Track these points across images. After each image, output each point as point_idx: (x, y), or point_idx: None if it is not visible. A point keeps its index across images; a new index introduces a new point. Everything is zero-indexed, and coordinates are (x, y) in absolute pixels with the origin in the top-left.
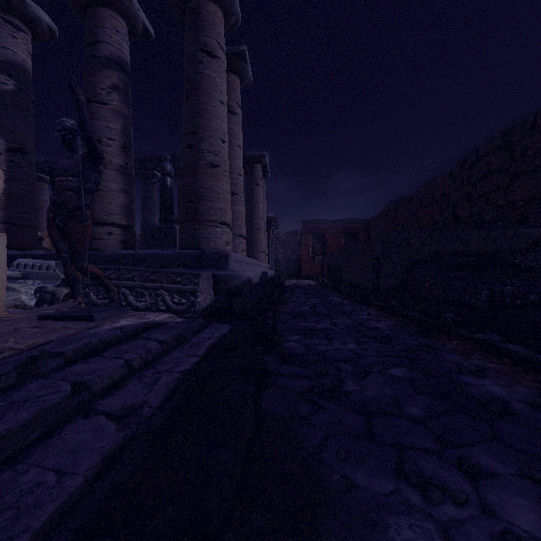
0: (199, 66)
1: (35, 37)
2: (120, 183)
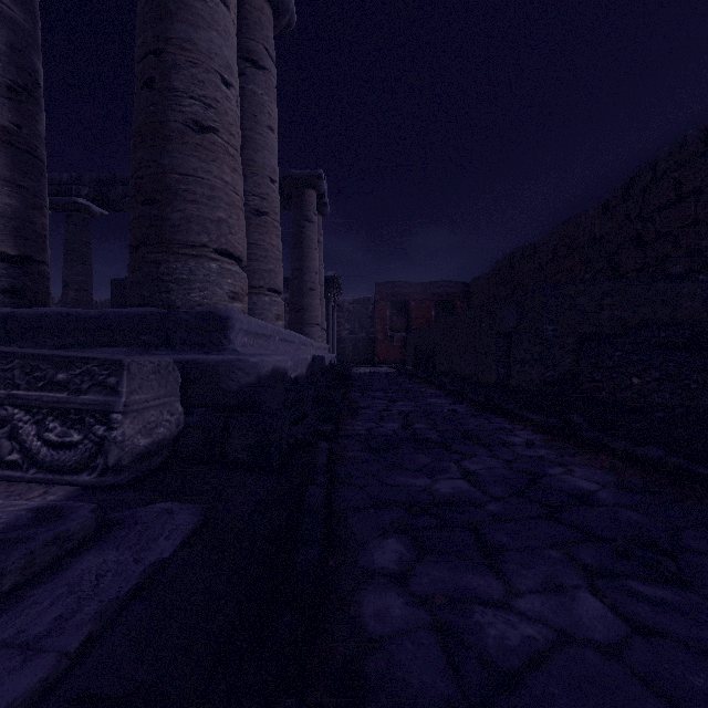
0: None
1: None
2: None
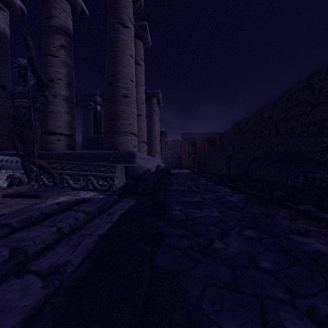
0: (117, 32)
1: (12, 14)
2: (66, 107)
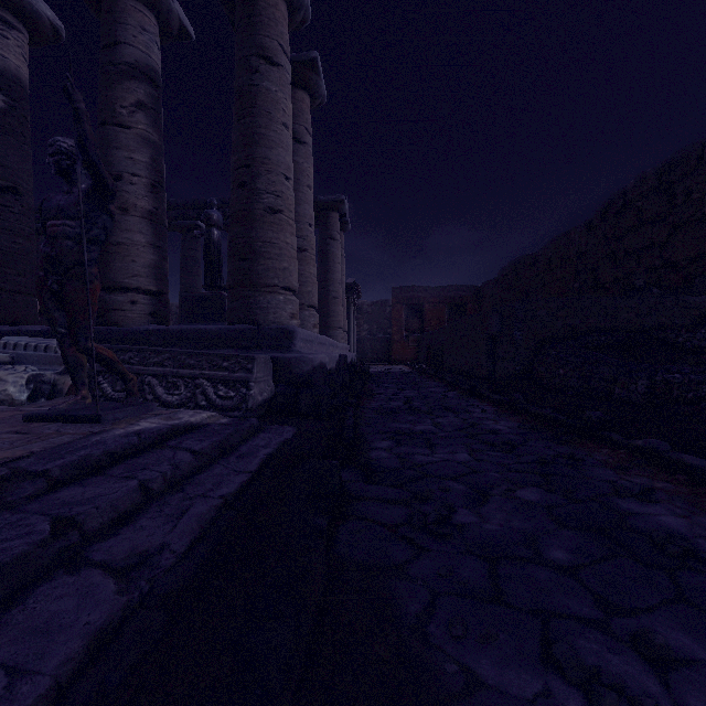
0: (255, 76)
1: (34, 38)
2: (148, 234)
